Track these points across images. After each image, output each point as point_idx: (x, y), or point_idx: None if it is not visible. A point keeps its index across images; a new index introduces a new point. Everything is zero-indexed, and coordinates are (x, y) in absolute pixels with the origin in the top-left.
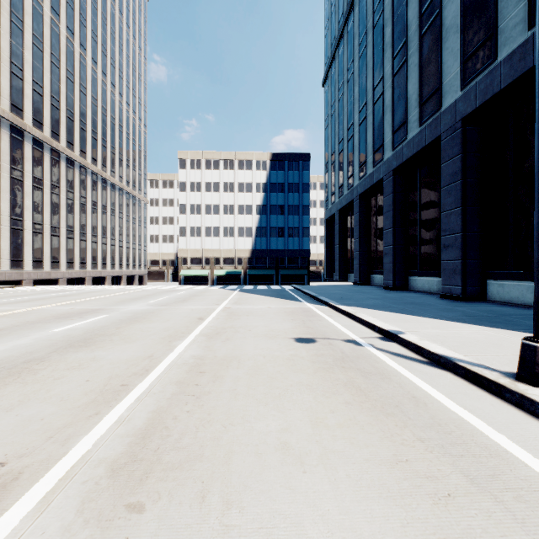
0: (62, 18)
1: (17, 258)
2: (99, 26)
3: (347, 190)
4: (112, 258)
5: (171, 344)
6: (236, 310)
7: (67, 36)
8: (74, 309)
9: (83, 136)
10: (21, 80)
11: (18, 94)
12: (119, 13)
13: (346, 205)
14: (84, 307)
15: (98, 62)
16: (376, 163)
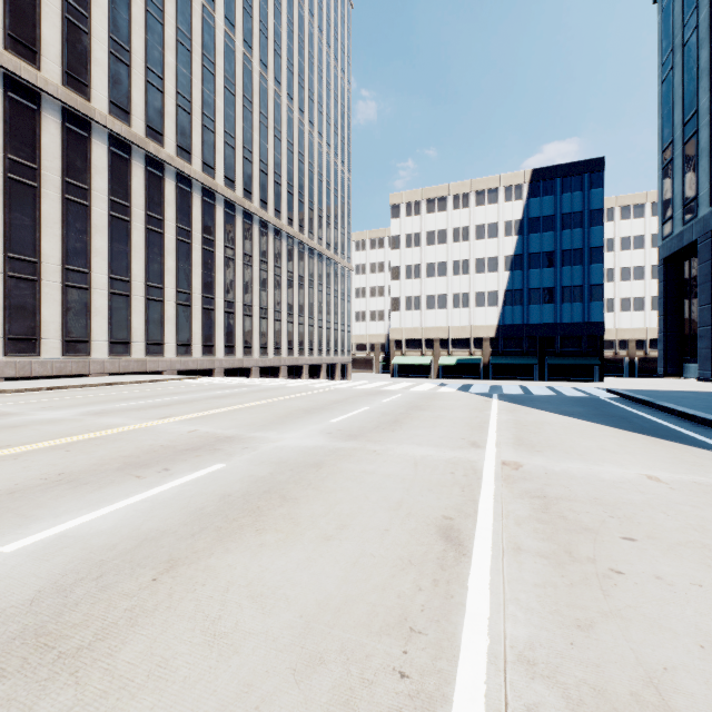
0: (255, 51)
1: (208, 343)
2: (296, 52)
3: None
4: (310, 341)
5: None
6: (547, 483)
7: (260, 72)
8: (191, 434)
9: (278, 192)
10: (213, 133)
11: (209, 150)
12: (318, 32)
13: None
14: (212, 430)
15: (294, 98)
16: None
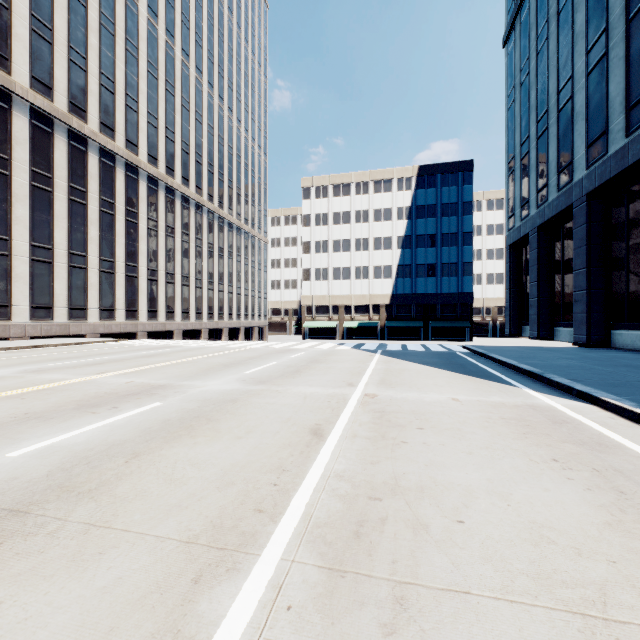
0: (177, 40)
1: (132, 308)
2: (216, 44)
3: (557, 192)
4: (229, 307)
5: (184, 621)
6: (388, 404)
7: (182, 60)
8: (129, 384)
9: (199, 171)
10: (136, 113)
11: (133, 129)
12: (236, 28)
13: (554, 217)
14: (146, 381)
15: (214, 86)
16: (634, 127)
